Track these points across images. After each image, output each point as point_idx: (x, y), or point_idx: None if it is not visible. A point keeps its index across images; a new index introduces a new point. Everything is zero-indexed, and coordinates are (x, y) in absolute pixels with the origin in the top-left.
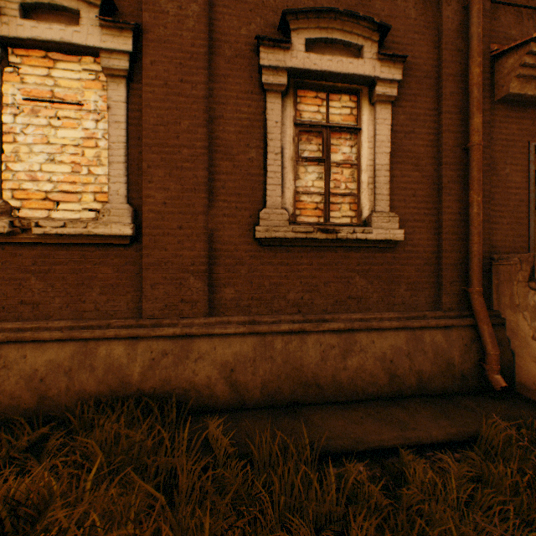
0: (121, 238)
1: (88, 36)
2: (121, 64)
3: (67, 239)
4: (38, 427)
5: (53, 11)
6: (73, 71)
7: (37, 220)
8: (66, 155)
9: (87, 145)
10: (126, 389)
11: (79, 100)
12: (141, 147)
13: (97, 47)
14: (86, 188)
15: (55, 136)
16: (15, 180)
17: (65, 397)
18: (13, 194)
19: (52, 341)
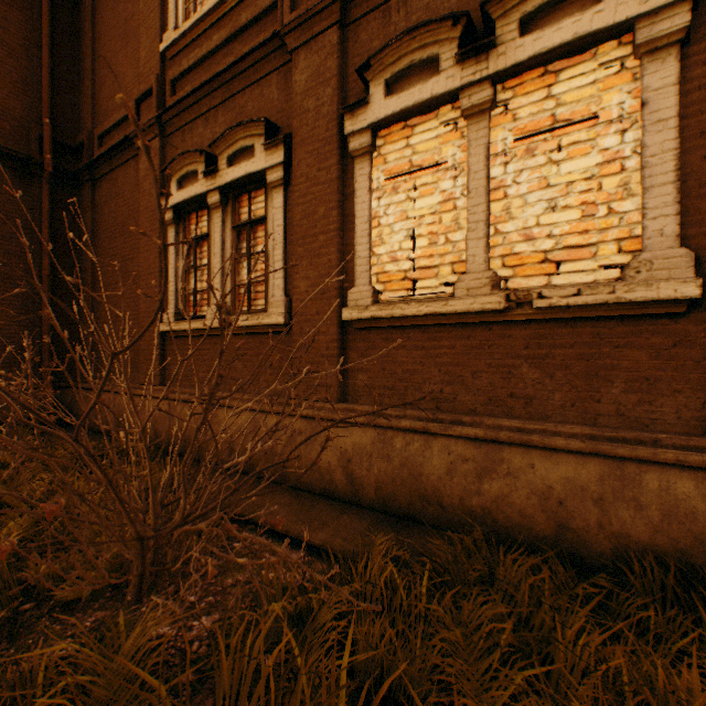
0: (668, 304)
1: (615, 9)
2: (674, 22)
3: (574, 313)
4: (557, 565)
5: (555, 6)
6: (580, 76)
7: (538, 290)
8: (570, 196)
9: (602, 173)
10: (705, 554)
11: (590, 112)
12: (703, 149)
13: (631, 17)
14: (601, 237)
15: (554, 175)
16: (503, 244)
17: (594, 535)
18: (500, 262)
19: (564, 451)
